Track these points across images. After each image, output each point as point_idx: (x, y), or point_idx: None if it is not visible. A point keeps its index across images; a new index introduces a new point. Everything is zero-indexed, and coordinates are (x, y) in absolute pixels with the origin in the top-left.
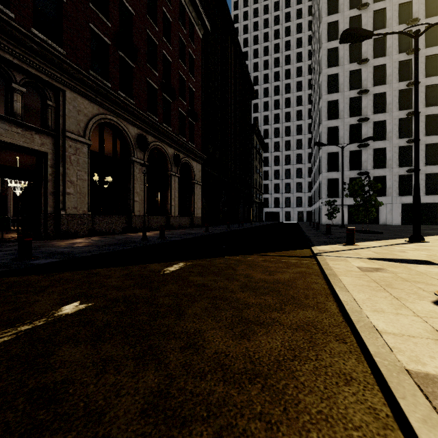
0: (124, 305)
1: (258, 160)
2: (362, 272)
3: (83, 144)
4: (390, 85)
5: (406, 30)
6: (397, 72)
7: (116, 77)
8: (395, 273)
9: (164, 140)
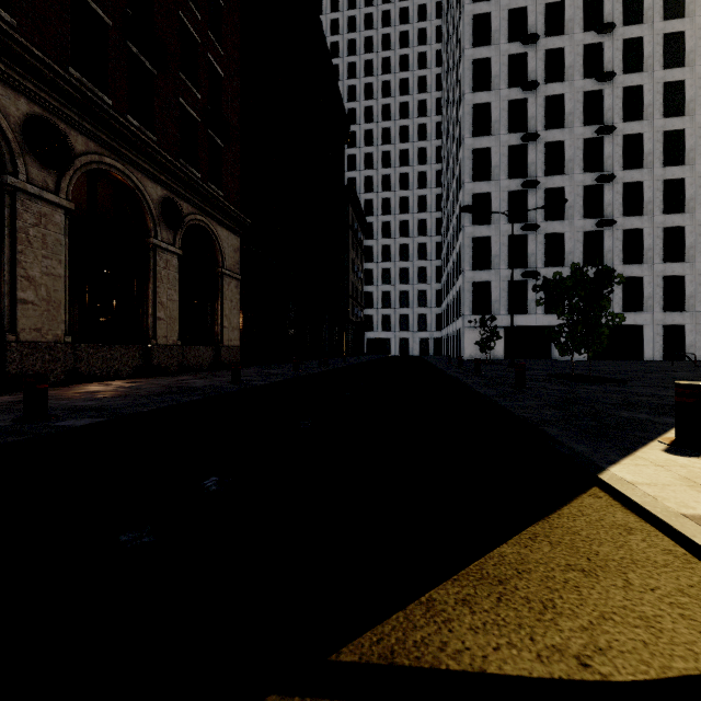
0: None
1: (356, 250)
2: None
3: None
4: (571, 129)
5: (594, 42)
6: (581, 110)
7: None
8: None
9: (133, 159)
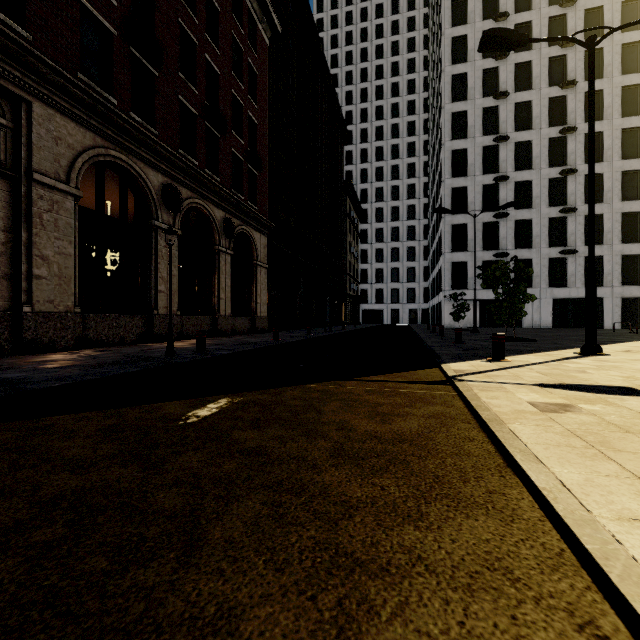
0: (67, 519)
1: (352, 234)
2: (542, 413)
3: (66, 195)
4: (537, 130)
5: (558, 54)
6: (547, 113)
7: (125, 89)
8: (599, 414)
9: (208, 196)
